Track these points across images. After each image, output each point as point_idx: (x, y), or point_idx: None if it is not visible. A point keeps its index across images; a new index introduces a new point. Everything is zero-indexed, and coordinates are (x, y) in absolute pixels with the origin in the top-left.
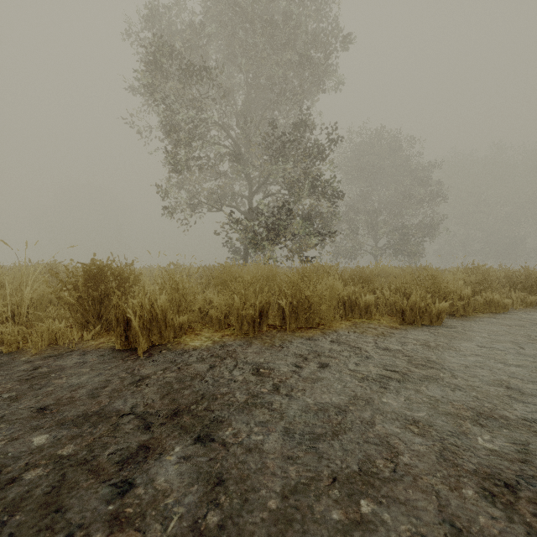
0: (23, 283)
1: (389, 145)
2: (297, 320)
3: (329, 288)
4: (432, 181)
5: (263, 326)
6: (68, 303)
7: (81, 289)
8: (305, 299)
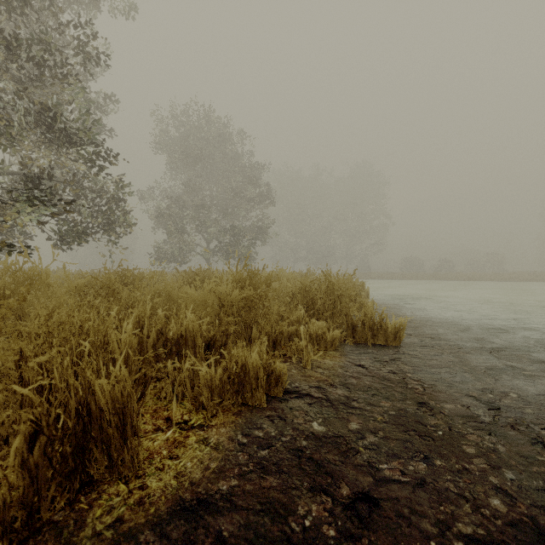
0: None
1: (220, 134)
2: None
3: None
4: (261, 182)
5: None
6: None
7: None
8: None
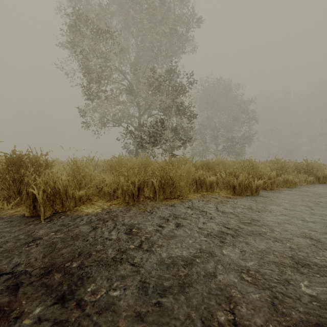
0: None
1: (224, 88)
2: (164, 193)
3: (186, 171)
4: (249, 110)
5: (140, 198)
6: None
7: (2, 172)
8: (170, 179)
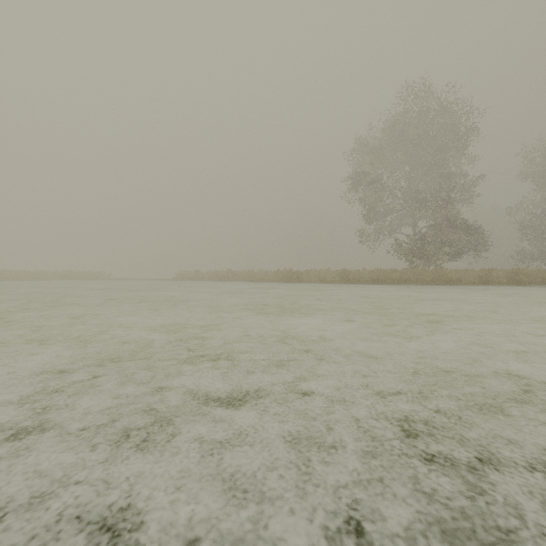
0: (327, 273)
1: None
2: (387, 282)
3: (395, 274)
4: None
5: (378, 282)
6: (339, 276)
7: (342, 273)
8: (389, 277)
